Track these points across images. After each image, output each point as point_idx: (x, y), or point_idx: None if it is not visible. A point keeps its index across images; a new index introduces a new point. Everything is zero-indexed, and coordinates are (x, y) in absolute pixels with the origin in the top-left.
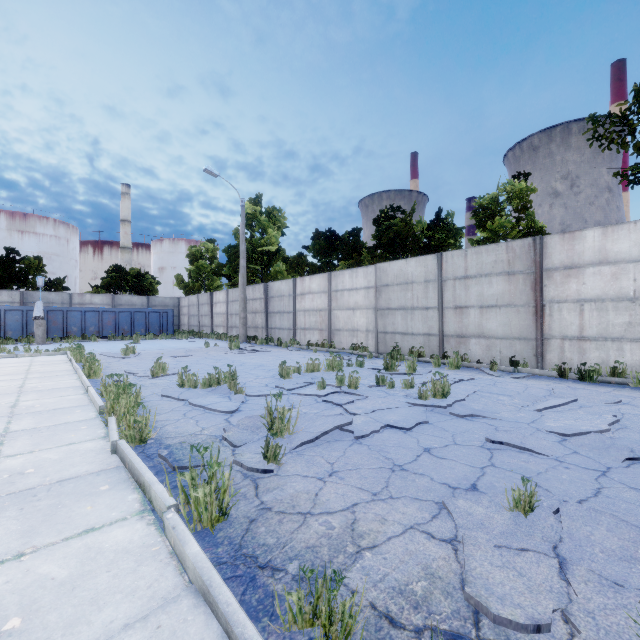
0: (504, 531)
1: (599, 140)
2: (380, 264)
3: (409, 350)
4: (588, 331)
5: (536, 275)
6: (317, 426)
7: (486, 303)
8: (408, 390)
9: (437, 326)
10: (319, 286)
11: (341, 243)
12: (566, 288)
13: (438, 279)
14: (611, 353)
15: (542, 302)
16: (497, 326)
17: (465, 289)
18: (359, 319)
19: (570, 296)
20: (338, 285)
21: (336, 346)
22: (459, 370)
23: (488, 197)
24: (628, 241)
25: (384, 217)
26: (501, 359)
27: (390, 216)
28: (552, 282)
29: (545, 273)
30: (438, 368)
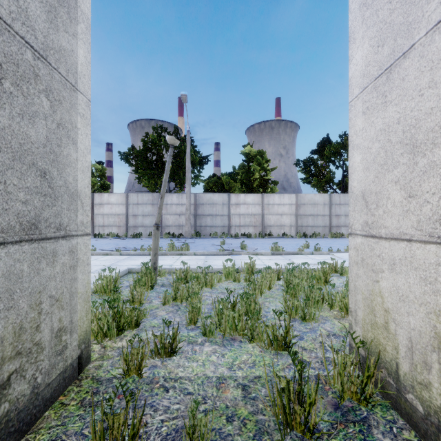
0: None
1: (123, 159)
2: None
3: None
4: (105, 224)
5: (91, 206)
6: None
7: None
8: None
9: None
10: None
11: None
12: (100, 210)
13: None
14: (110, 230)
15: (93, 214)
16: None
17: None
18: None
19: (101, 213)
20: None
21: None
22: None
23: None
24: (114, 198)
25: None
26: None
27: None
28: (96, 208)
29: (94, 205)
30: None
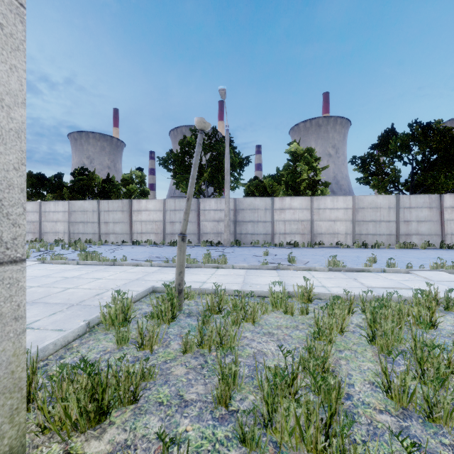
0: (75, 258)
1: (162, 165)
2: (71, 201)
3: (85, 240)
4: (143, 231)
5: (130, 212)
6: (38, 254)
7: (115, 221)
8: (74, 250)
9: (98, 230)
10: (33, 208)
11: (49, 183)
12: (138, 217)
13: (98, 211)
14: (148, 237)
15: (132, 221)
16: (119, 229)
17: (108, 215)
18: (60, 227)
19: (139, 220)
20: (46, 209)
21: (45, 241)
22: (102, 245)
23: (127, 175)
24: (151, 205)
25: (77, 173)
26: (120, 241)
27: (81, 173)
28: (135, 215)
29: (133, 212)
30: (94, 245)
